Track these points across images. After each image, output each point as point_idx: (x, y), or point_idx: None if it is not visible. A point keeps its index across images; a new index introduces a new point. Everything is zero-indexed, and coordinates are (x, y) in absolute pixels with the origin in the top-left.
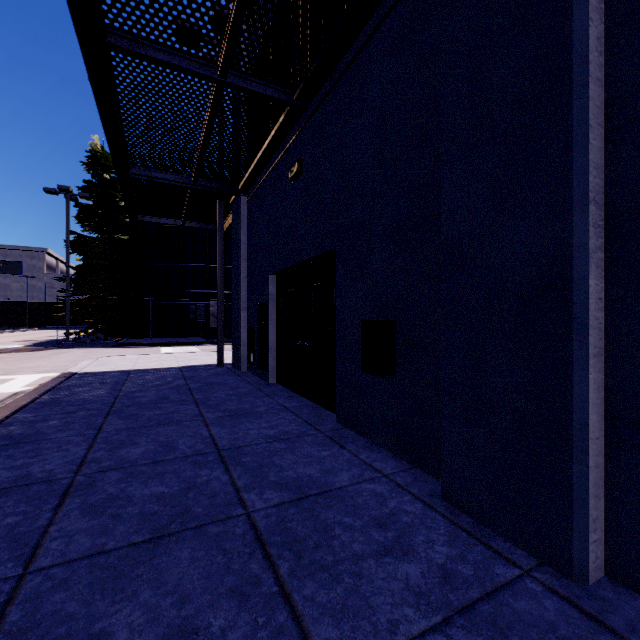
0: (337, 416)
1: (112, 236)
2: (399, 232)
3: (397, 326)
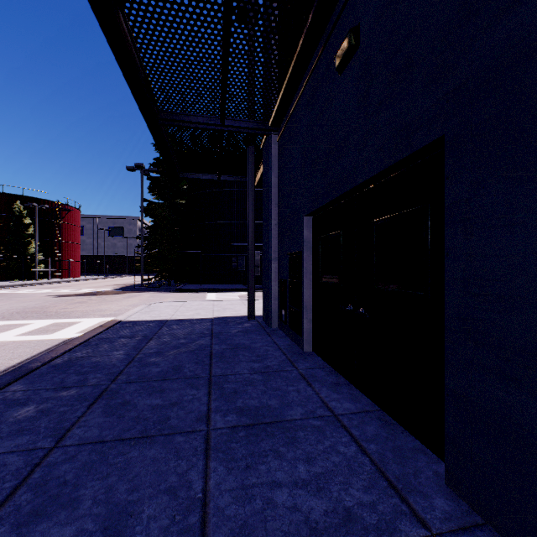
0: (450, 477)
1: (173, 201)
2: None
3: None
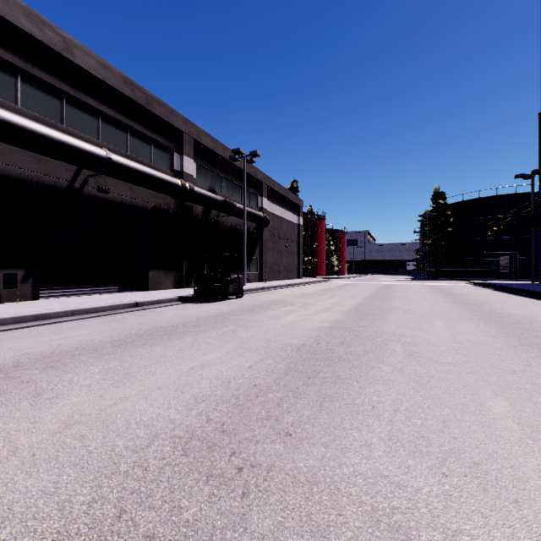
0: None
1: (444, 230)
2: None
3: None
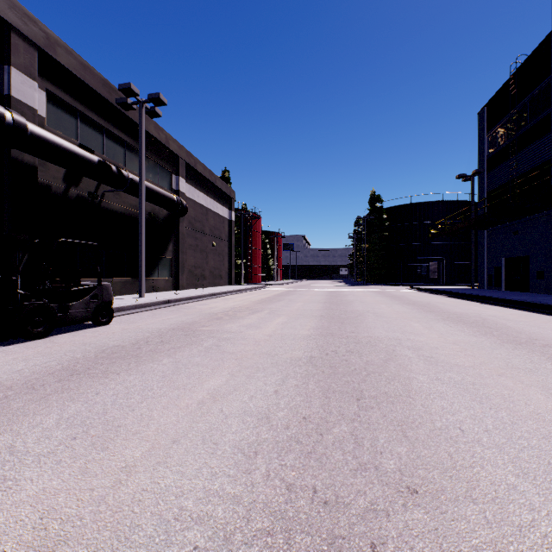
0: (530, 292)
1: (381, 234)
2: (545, 255)
3: (545, 272)
